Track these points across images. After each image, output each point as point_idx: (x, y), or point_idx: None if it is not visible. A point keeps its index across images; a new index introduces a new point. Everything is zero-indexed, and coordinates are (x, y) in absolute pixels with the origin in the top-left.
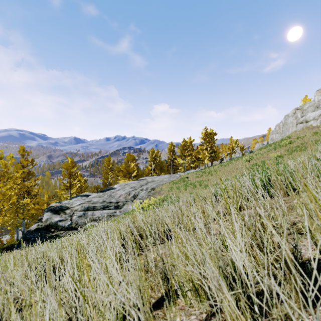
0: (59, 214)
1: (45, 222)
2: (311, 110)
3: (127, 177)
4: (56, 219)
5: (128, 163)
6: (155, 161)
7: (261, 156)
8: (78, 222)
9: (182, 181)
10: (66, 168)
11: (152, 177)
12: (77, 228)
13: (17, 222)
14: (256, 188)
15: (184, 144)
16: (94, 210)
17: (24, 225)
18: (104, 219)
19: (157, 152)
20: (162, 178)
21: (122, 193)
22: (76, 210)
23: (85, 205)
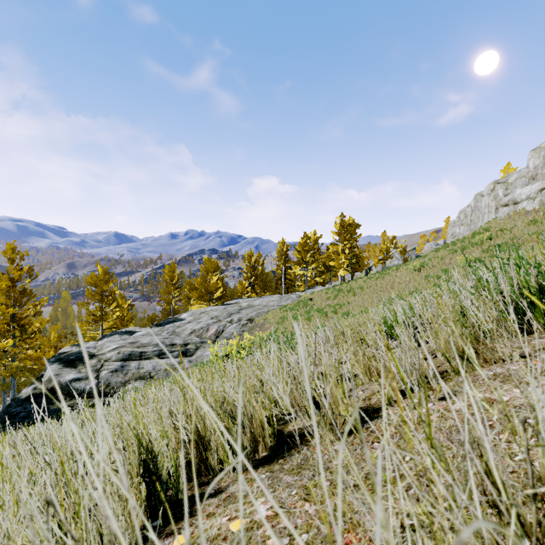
0: (76, 367)
1: (48, 383)
2: (521, 184)
3: (204, 300)
4: (70, 377)
5: (206, 276)
6: (255, 272)
7: (440, 261)
8: (112, 383)
9: (303, 305)
10: (95, 283)
11: (249, 299)
12: (108, 393)
13: (4, 382)
14: (503, 308)
15: (305, 242)
16: (142, 359)
17: (14, 388)
18: (159, 376)
19: (258, 256)
20: (267, 301)
21: (195, 328)
22: (108, 360)
23: (124, 350)
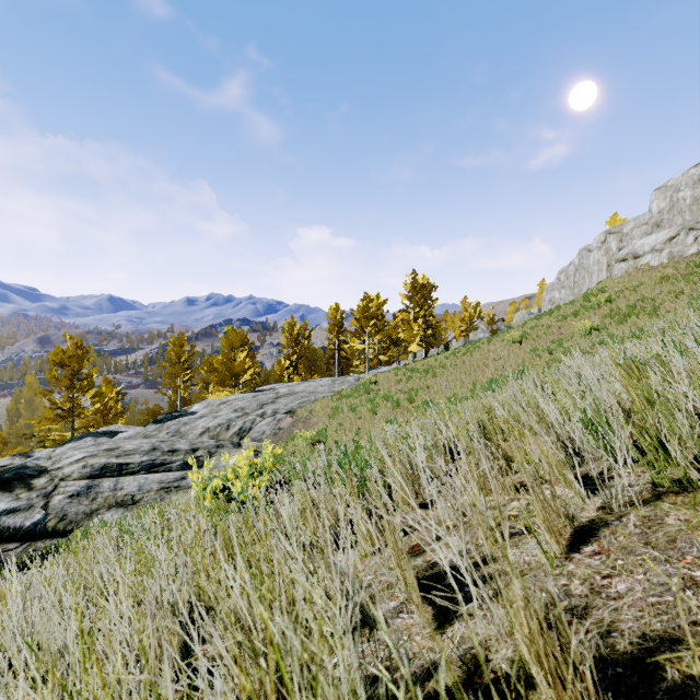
0: (12, 491)
1: None
2: (639, 235)
3: (227, 386)
4: None
5: (230, 352)
6: (298, 347)
7: (546, 331)
8: (69, 514)
9: (364, 391)
10: (61, 362)
11: (289, 384)
12: (62, 531)
13: None
14: None
15: (366, 306)
16: (122, 475)
17: None
18: (147, 501)
19: (302, 326)
20: (315, 386)
21: (209, 426)
22: (66, 479)
23: (94, 461)
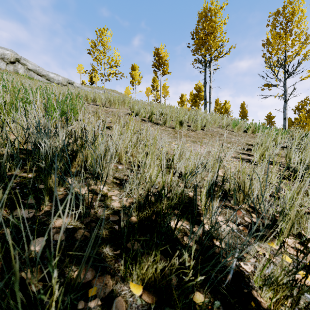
0: None
1: None
2: None
3: None
4: None
5: None
6: None
7: None
8: None
9: None
10: None
11: None
12: None
13: None
14: None
15: None
16: None
17: None
18: None
19: None
20: None
21: None
22: None
23: None
